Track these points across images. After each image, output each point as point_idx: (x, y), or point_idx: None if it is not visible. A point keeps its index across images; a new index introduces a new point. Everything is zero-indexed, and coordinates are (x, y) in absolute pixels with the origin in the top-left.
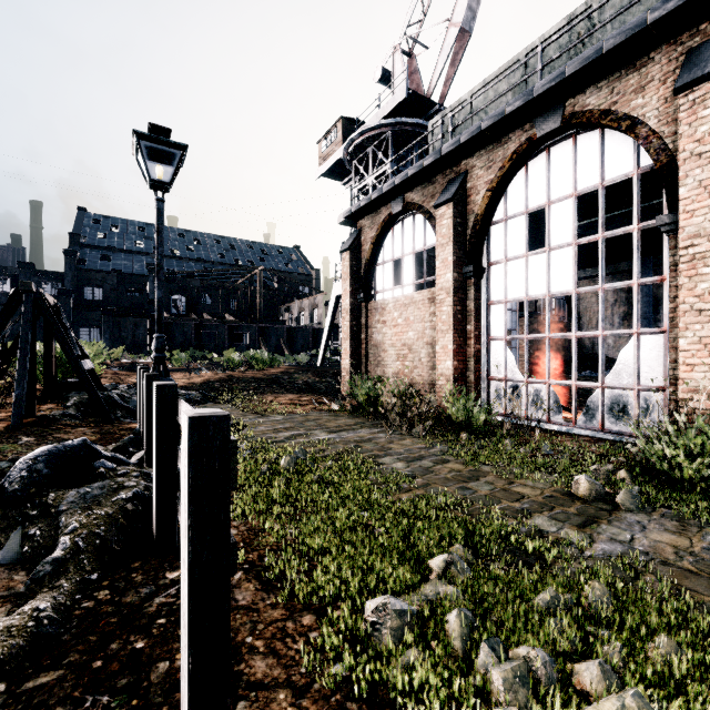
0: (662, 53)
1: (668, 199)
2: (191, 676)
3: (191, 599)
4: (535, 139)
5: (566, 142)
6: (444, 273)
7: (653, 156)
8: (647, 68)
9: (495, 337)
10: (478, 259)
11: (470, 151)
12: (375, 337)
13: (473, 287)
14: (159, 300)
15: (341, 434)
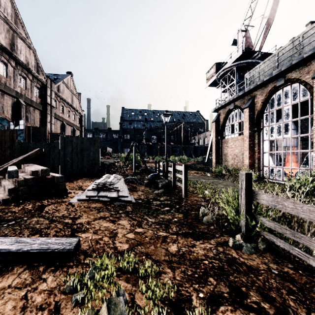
0: (314, 62)
1: None
2: (184, 188)
3: (184, 181)
4: (276, 86)
5: (288, 86)
6: (246, 131)
7: (311, 95)
8: (310, 66)
9: (265, 152)
10: (259, 125)
11: (255, 89)
12: (224, 152)
13: (256, 135)
14: (166, 146)
15: (208, 180)
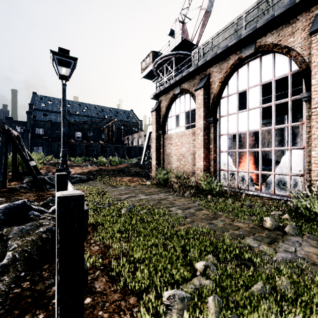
0: (303, 16)
1: (306, 85)
2: None
3: (58, 306)
4: (242, 58)
5: (256, 59)
6: (199, 121)
7: (299, 65)
8: (295, 23)
9: (223, 151)
10: (215, 114)
11: (211, 64)
12: (167, 151)
13: (212, 127)
14: (63, 132)
15: (151, 196)
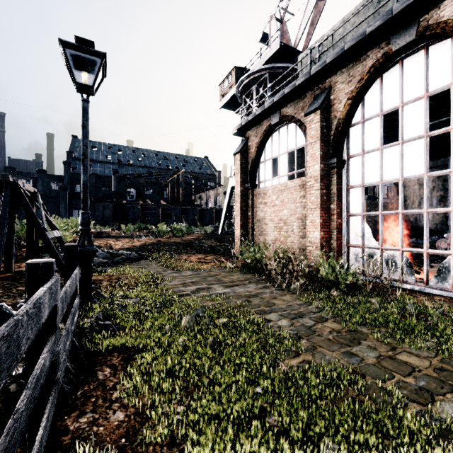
0: None
1: None
2: None
3: None
4: (391, 53)
5: (418, 53)
6: (312, 165)
7: None
8: None
9: (353, 214)
10: (340, 153)
11: (334, 70)
12: (258, 214)
13: (335, 175)
14: (84, 182)
15: (234, 288)
